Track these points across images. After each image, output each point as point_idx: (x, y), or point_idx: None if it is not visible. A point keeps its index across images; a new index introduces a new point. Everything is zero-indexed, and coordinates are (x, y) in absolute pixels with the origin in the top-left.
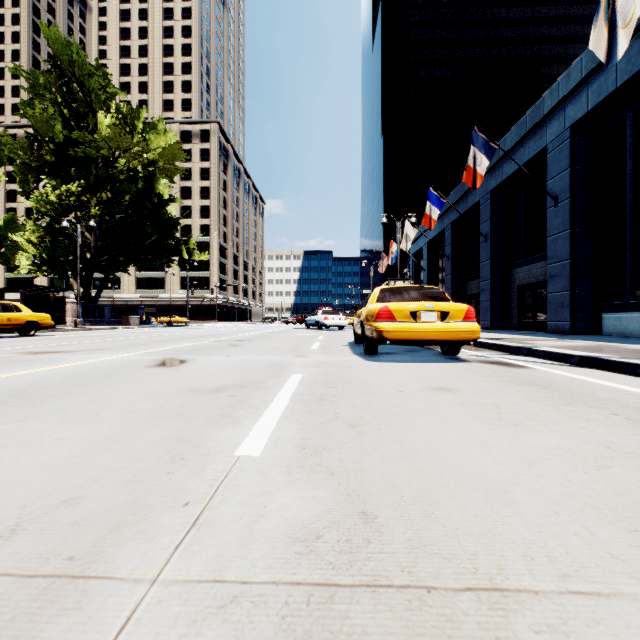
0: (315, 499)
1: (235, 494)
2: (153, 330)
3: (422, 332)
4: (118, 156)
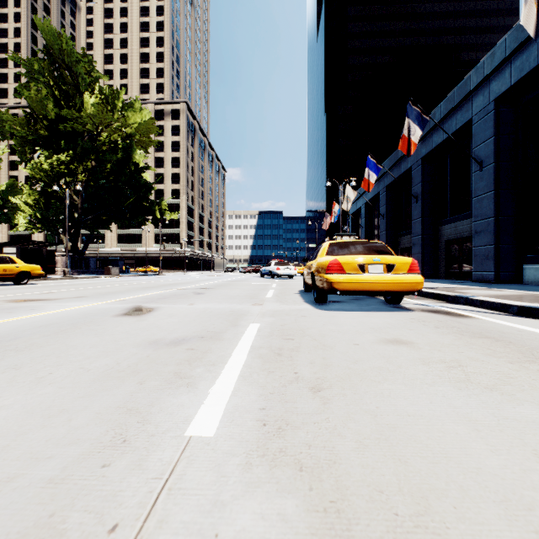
0: (283, 519)
1: (179, 508)
2: (130, 279)
3: (370, 283)
4: (101, 130)
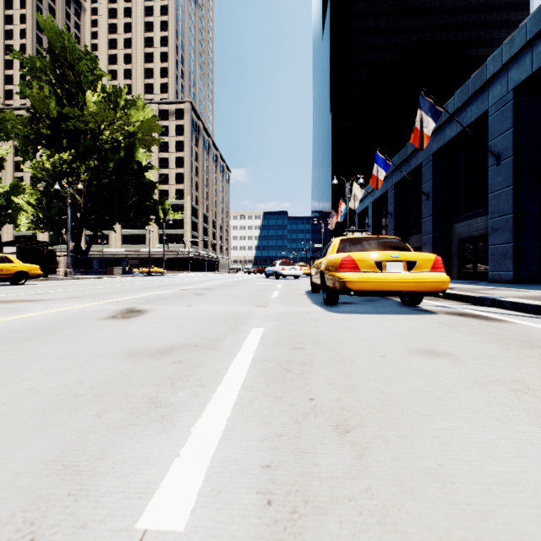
0: None
1: None
2: (132, 279)
3: (388, 283)
4: (103, 129)
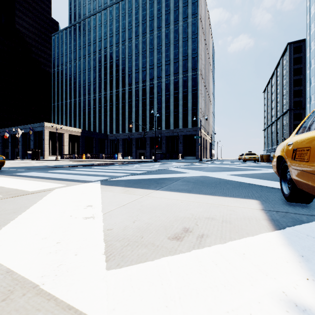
0: None
1: None
2: None
3: None
4: None
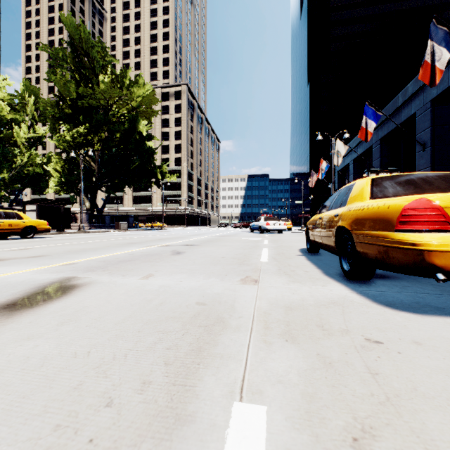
0: None
1: None
2: (132, 233)
3: None
4: (111, 104)
